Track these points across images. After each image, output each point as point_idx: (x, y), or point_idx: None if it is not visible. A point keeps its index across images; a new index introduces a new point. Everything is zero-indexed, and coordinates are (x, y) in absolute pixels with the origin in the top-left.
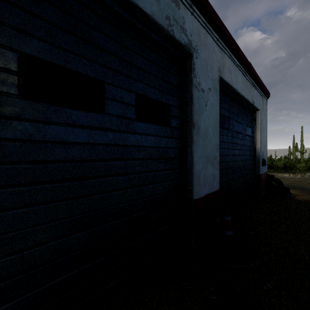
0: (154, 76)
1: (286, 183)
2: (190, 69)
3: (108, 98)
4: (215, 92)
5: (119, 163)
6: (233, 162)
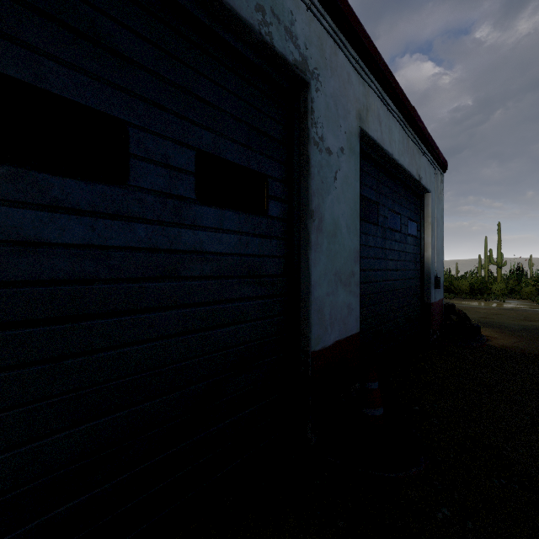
0: (235, 119)
1: (473, 318)
2: (305, 110)
3: (136, 156)
4: (352, 156)
5: (161, 287)
6: (384, 283)
